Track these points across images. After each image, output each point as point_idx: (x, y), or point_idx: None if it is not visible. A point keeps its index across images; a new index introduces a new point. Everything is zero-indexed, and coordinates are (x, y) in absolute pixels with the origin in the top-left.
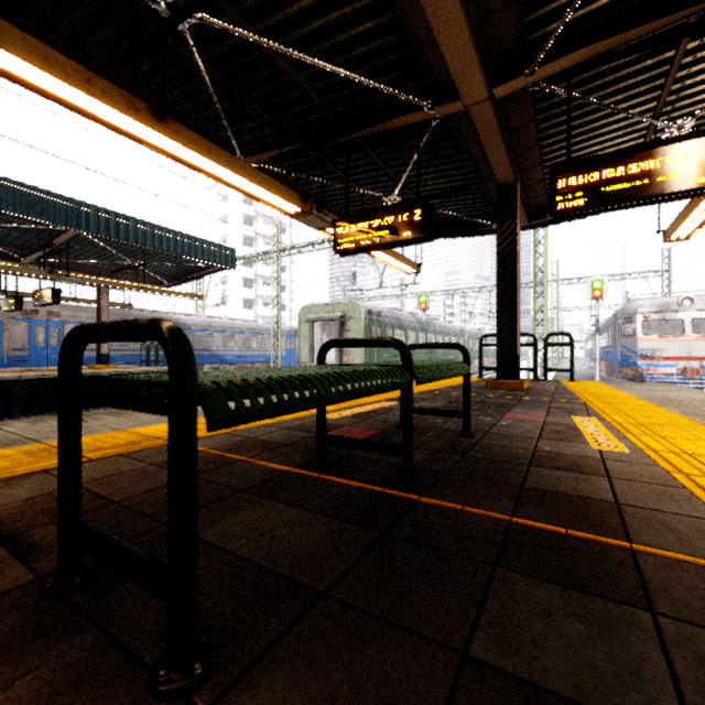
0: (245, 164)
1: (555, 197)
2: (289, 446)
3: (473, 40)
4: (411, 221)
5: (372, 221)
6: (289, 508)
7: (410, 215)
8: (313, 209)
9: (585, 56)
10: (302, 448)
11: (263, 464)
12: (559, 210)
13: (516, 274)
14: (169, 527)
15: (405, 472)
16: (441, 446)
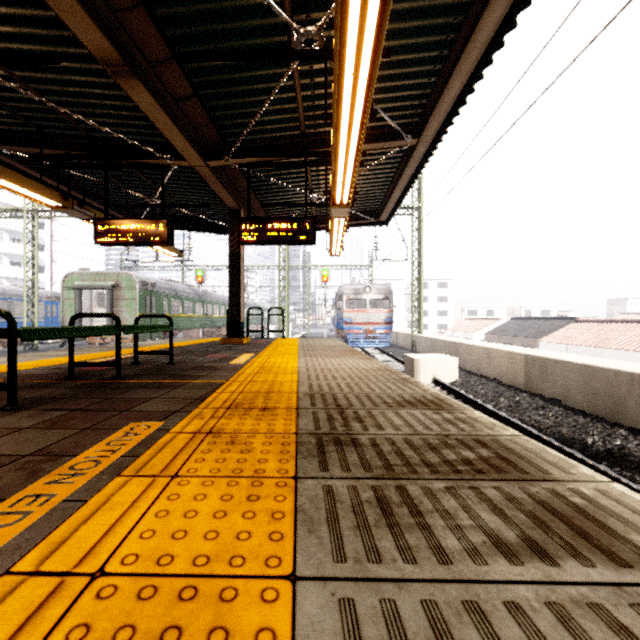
0: (4, 168)
1: (241, 233)
2: (50, 375)
3: (186, 140)
4: (157, 231)
5: (128, 225)
6: (50, 389)
7: (156, 226)
8: (75, 205)
9: (256, 160)
10: (60, 375)
11: (32, 381)
12: (243, 241)
13: (240, 269)
14: (8, 368)
15: (117, 373)
16: (151, 368)
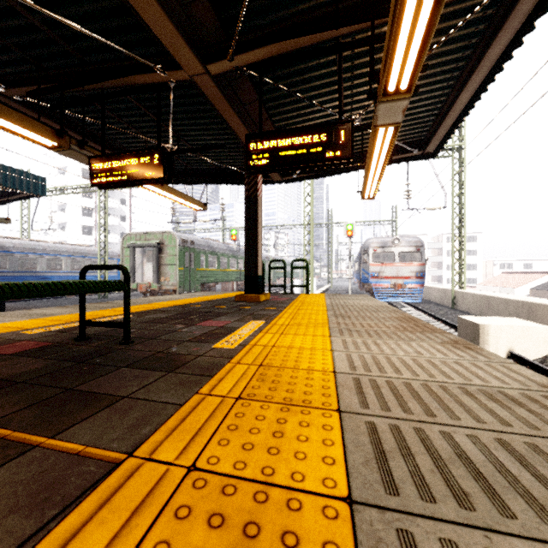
0: None
1: (250, 156)
2: None
3: (168, 18)
4: (152, 164)
5: (121, 161)
6: None
7: (151, 158)
8: (73, 145)
9: (268, 54)
10: None
11: None
12: (252, 166)
13: (257, 215)
14: None
15: None
16: (79, 355)
